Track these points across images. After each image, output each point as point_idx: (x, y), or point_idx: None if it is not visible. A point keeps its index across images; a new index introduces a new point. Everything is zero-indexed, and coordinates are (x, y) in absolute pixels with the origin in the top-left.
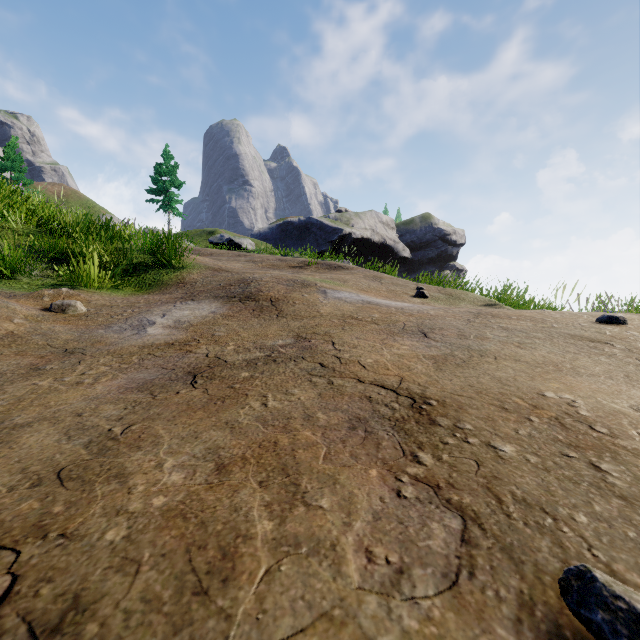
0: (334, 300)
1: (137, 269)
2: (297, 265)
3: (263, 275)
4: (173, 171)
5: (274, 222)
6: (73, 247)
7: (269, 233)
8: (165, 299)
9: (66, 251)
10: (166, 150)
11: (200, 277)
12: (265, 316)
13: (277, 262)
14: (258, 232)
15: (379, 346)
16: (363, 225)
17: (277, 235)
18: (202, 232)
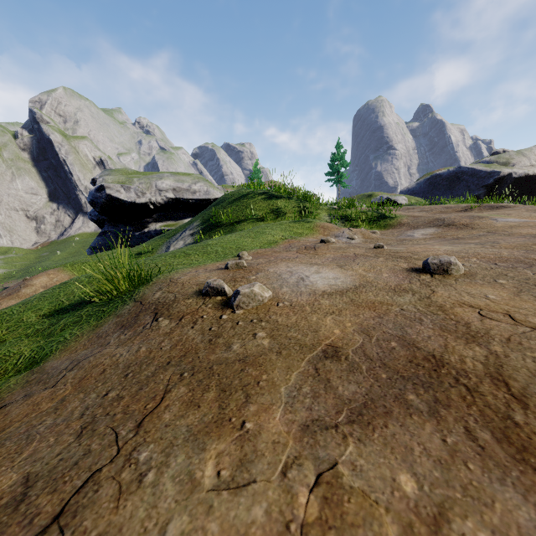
0: (503, 222)
1: (374, 220)
2: (461, 209)
3: (448, 216)
4: (342, 156)
5: (421, 177)
6: (344, 213)
7: (417, 188)
8: (403, 230)
9: (343, 215)
10: (337, 143)
11: (409, 220)
12: (465, 229)
13: (444, 209)
14: (406, 189)
15: (530, 230)
16: (527, 162)
17: (425, 188)
18: (362, 196)
